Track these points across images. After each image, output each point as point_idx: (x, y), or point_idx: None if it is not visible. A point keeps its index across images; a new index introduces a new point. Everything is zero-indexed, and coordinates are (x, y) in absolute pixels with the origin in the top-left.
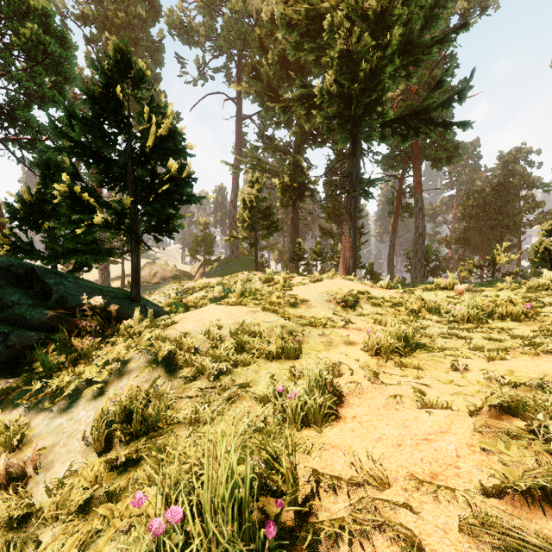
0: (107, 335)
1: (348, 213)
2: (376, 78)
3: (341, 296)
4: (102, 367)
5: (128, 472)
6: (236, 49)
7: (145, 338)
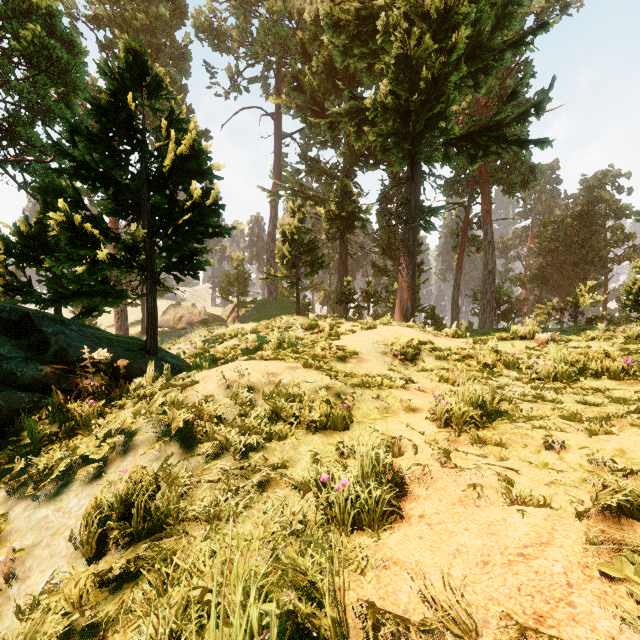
0: (114, 396)
1: (406, 247)
2: (439, 88)
3: (400, 347)
4: (103, 440)
5: (123, 589)
6: (275, 56)
7: (157, 403)
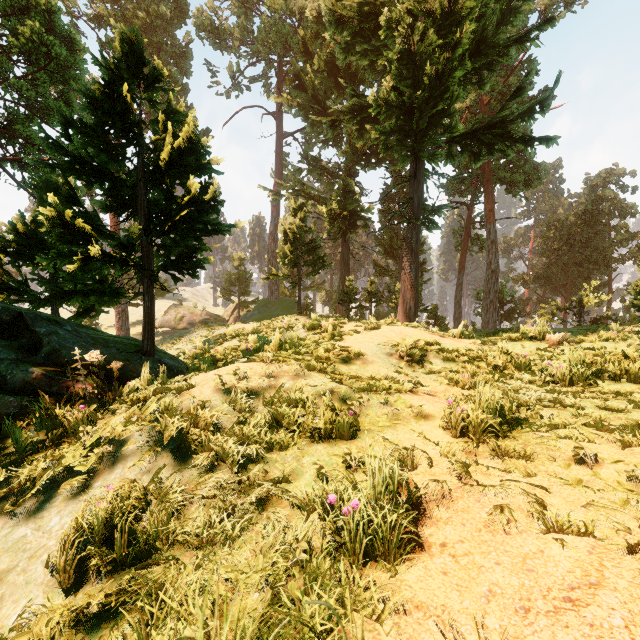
0: (106, 400)
1: (409, 246)
2: (443, 84)
3: (406, 348)
4: (91, 449)
5: (102, 628)
6: (276, 54)
7: (149, 410)
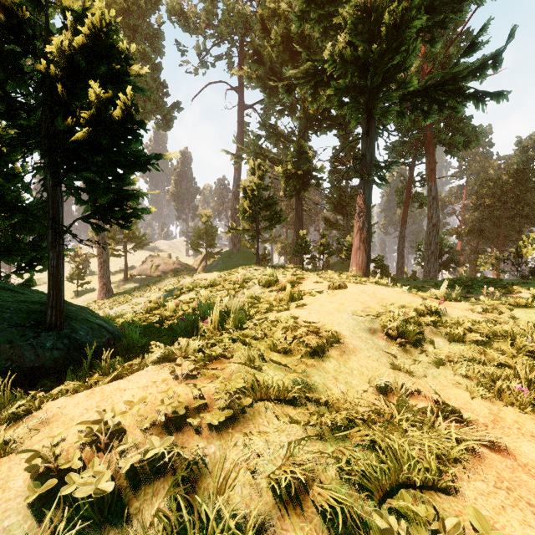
0: None
1: (362, 200)
2: (400, 36)
3: (394, 323)
4: None
5: None
6: (238, 33)
7: None
